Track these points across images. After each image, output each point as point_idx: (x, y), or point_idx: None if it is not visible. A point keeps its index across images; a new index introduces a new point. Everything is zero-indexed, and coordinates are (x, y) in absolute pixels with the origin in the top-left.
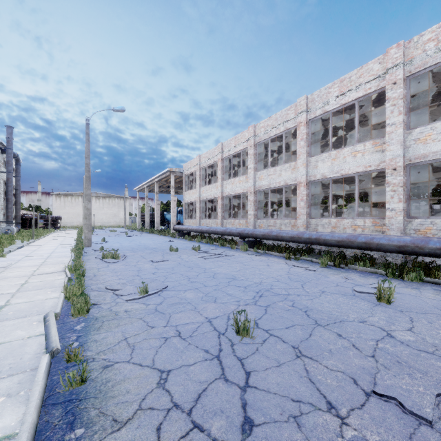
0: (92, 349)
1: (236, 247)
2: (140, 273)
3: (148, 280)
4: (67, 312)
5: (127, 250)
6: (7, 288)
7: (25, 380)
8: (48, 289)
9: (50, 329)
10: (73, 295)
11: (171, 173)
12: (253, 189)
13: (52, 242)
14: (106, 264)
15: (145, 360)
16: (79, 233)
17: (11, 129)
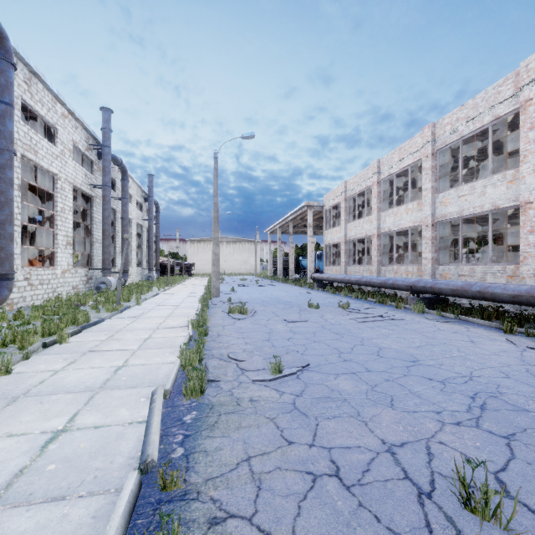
0: (199, 470)
1: (404, 306)
2: (272, 337)
3: (281, 349)
4: (180, 388)
5: (257, 303)
6: (131, 343)
7: (103, 511)
8: (167, 349)
9: (153, 418)
10: (188, 365)
11: (308, 208)
12: (431, 219)
13: (183, 291)
14: (232, 321)
15: (278, 527)
16: (209, 281)
17: (152, 177)
